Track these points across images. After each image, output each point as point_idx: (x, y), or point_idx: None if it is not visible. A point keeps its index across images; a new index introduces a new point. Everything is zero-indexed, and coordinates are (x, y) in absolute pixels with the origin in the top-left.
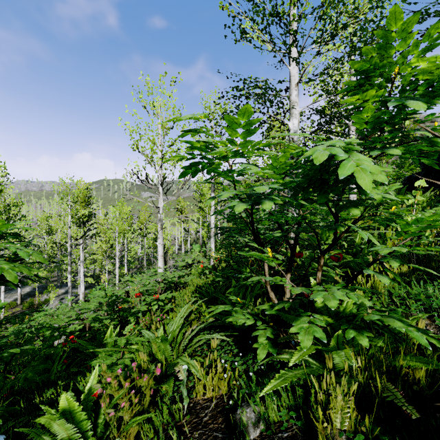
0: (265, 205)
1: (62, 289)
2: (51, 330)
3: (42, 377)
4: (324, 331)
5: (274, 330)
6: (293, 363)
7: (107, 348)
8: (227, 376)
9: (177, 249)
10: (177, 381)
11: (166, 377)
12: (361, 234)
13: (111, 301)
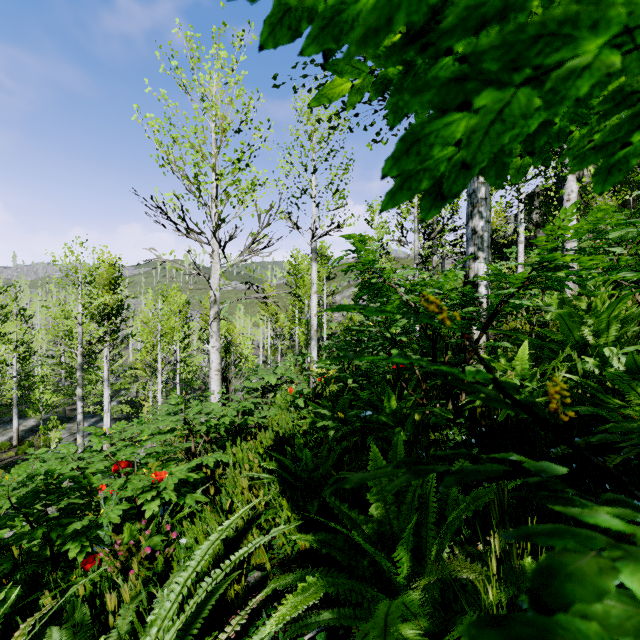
0: None
1: (85, 423)
2: None
3: None
4: None
5: None
6: None
7: None
8: None
9: (261, 362)
10: None
11: None
12: None
13: (32, 490)
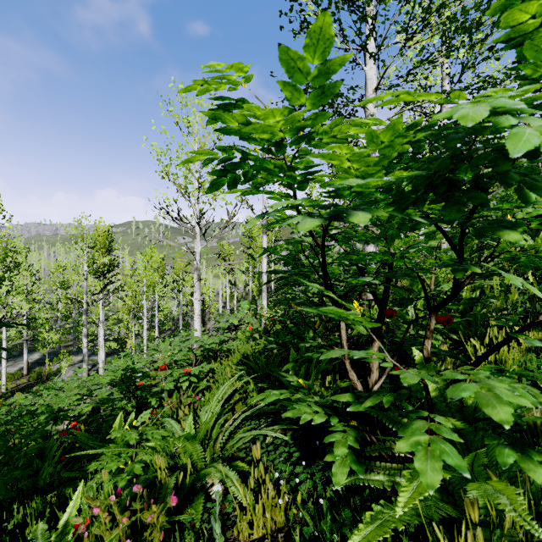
0: (357, 217)
1: (79, 356)
2: (48, 414)
3: (26, 482)
4: (445, 439)
5: (357, 431)
6: (404, 508)
7: (110, 448)
8: (283, 501)
9: (220, 307)
10: (208, 502)
11: (194, 491)
12: (509, 279)
13: (126, 376)
